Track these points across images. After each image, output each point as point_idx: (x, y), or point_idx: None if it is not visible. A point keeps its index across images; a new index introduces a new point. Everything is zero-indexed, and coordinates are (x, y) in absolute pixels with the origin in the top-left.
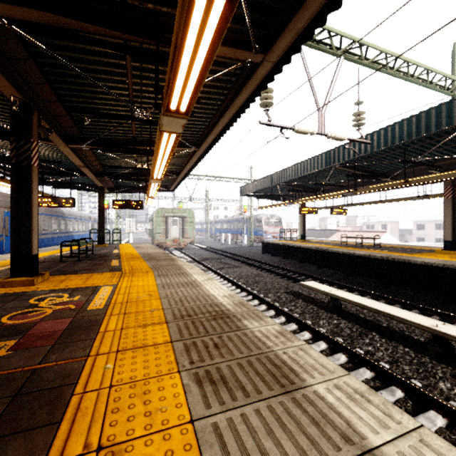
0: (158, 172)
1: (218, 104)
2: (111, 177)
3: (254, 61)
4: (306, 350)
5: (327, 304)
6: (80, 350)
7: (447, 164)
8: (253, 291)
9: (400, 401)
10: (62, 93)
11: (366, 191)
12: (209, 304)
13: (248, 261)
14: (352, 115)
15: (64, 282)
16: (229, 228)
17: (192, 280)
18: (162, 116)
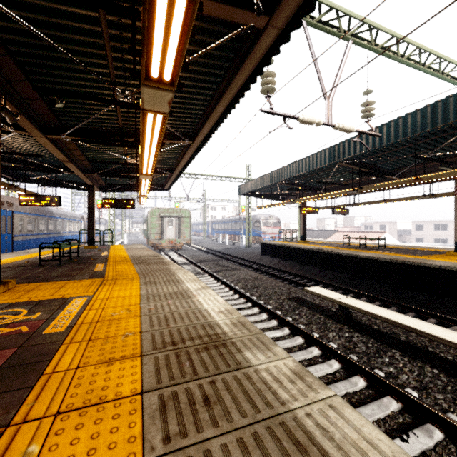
0: (147, 166)
1: (214, 88)
2: (100, 173)
3: (257, 26)
4: (339, 409)
5: (335, 313)
6: (0, 412)
7: None
8: (252, 298)
9: (440, 445)
10: (30, 70)
11: (372, 189)
12: (200, 324)
13: (246, 262)
14: (360, 106)
15: (31, 292)
16: (227, 228)
17: (183, 289)
18: (142, 87)
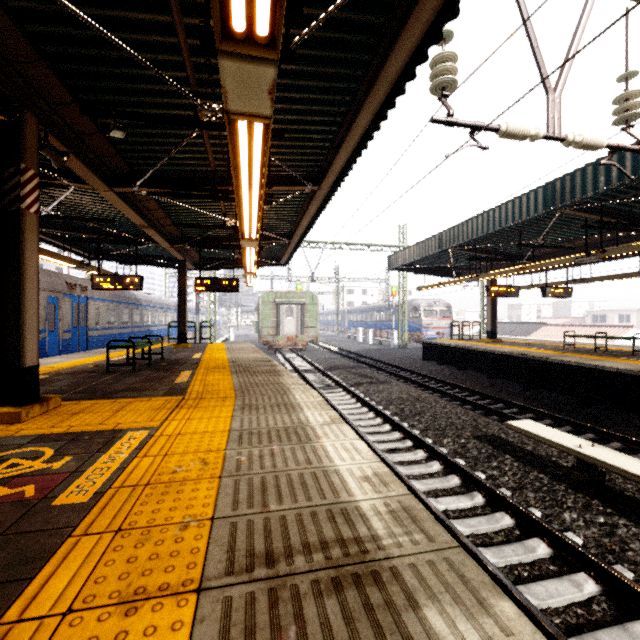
0: (251, 225)
1: (351, 89)
2: (192, 243)
3: None
4: None
5: (570, 472)
6: None
7: None
8: (414, 432)
9: None
10: (78, 85)
11: (627, 252)
12: (326, 508)
13: (400, 372)
14: (612, 102)
15: (75, 417)
16: (370, 320)
17: (300, 422)
18: (219, 58)
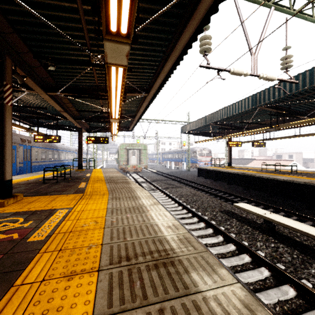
0: (115, 112)
1: (163, 50)
2: (85, 119)
3: None
4: None
5: (261, 225)
6: None
7: None
8: (192, 209)
9: None
10: (32, 44)
11: (288, 126)
12: (151, 239)
13: (187, 182)
14: (280, 59)
15: (31, 204)
16: (173, 157)
17: (140, 204)
18: (104, 41)
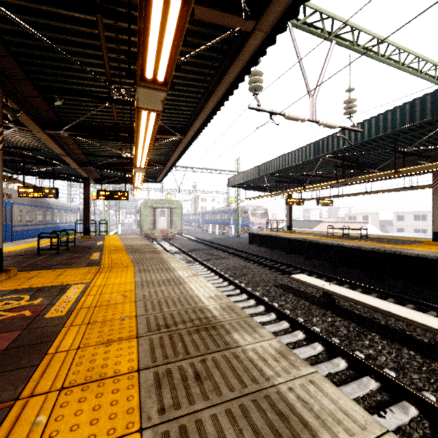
0: (141, 160)
1: (204, 86)
2: (95, 166)
3: (244, 30)
4: (319, 384)
5: (319, 299)
6: (9, 388)
7: (436, 154)
8: (241, 285)
9: (414, 421)
10: (30, 70)
11: (355, 181)
12: (192, 309)
13: (235, 251)
14: (343, 103)
15: (31, 280)
16: (217, 219)
17: (175, 276)
18: (137, 87)
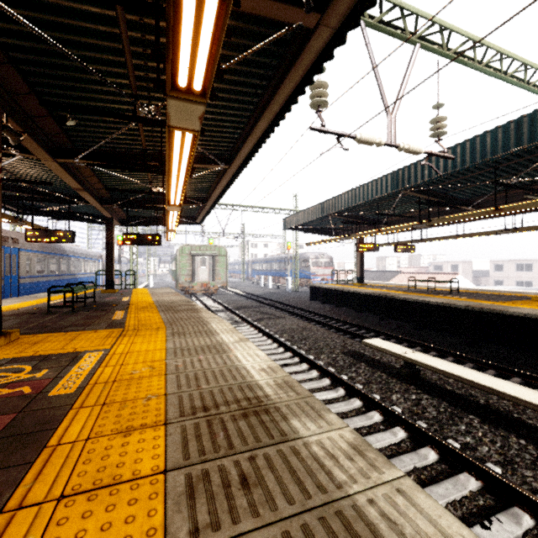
0: (176, 195)
1: (254, 102)
2: (120, 204)
3: (306, 26)
4: (410, 494)
5: (400, 370)
6: None
7: None
8: (300, 351)
9: (530, 534)
10: (36, 81)
11: (443, 222)
12: (238, 385)
13: (293, 309)
14: (429, 122)
15: (37, 345)
16: (270, 269)
17: (218, 341)
18: (167, 99)
